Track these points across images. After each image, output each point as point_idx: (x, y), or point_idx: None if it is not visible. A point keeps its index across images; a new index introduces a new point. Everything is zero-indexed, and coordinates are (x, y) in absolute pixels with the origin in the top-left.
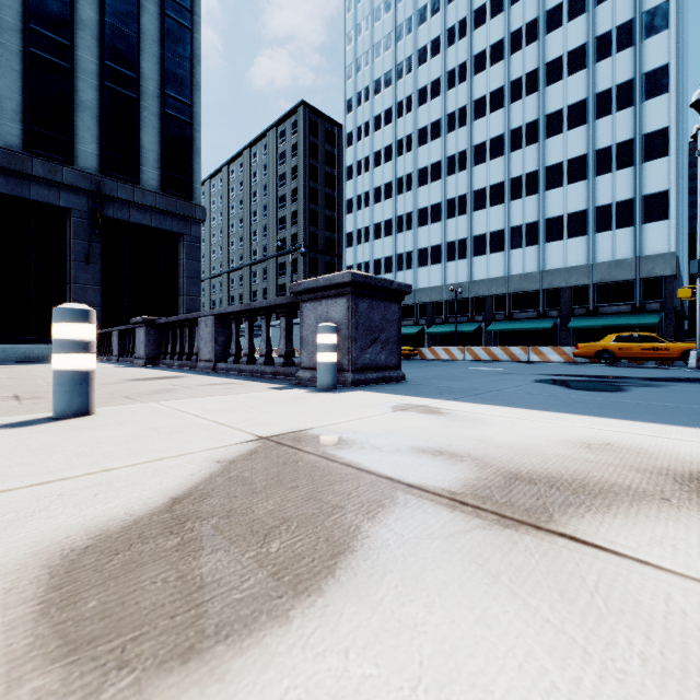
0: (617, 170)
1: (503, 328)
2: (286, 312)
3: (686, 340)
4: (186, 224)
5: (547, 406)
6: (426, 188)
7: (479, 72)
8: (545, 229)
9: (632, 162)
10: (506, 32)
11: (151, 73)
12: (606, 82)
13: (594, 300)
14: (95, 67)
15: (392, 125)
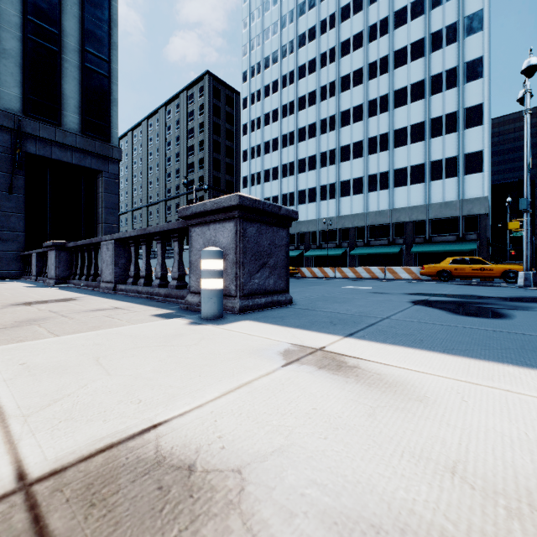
0: (446, 134)
1: (363, 252)
2: (179, 236)
3: (503, 262)
4: (104, 163)
5: (463, 346)
6: (304, 143)
7: (345, 55)
8: (394, 177)
9: (457, 128)
10: (365, 25)
11: (72, 31)
12: (438, 68)
13: (429, 231)
14: (18, 20)
15: (278, 93)
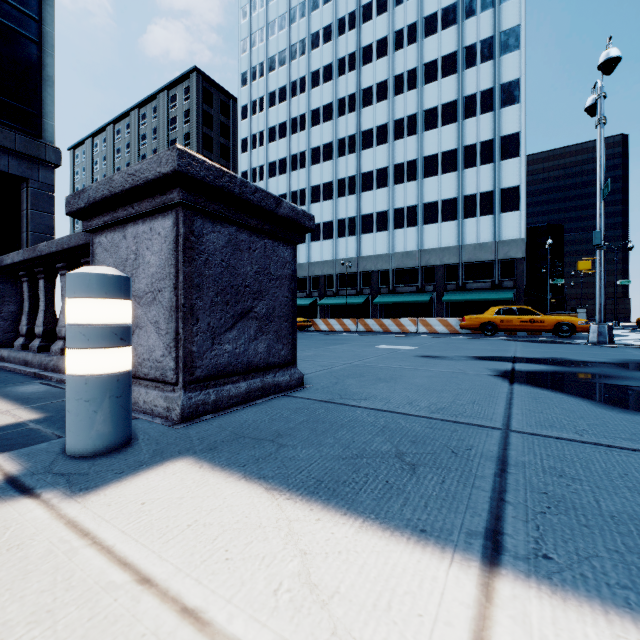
0: (481, 165)
1: (388, 301)
2: None
3: (552, 313)
4: (31, 167)
5: None
6: (318, 167)
7: (367, 64)
8: (423, 212)
9: (492, 159)
10: (391, 30)
11: None
12: (472, 88)
13: (463, 277)
14: None
15: (286, 103)
